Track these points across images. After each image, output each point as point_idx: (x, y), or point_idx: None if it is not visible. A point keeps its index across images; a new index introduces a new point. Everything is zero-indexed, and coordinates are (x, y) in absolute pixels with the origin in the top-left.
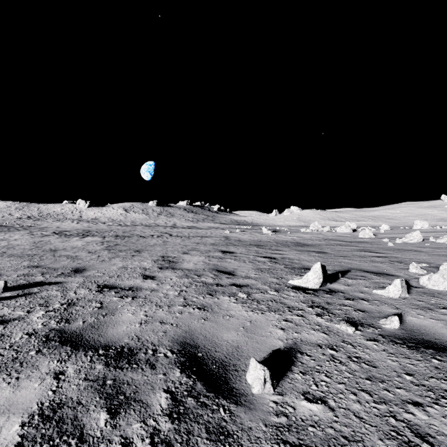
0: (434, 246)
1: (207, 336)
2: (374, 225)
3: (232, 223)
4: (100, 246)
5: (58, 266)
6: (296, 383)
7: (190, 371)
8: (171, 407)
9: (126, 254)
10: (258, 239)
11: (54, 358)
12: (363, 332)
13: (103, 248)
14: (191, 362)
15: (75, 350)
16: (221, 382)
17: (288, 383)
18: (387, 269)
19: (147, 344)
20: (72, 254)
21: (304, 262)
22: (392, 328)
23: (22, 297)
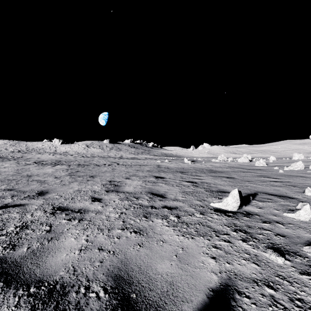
0: None
1: (141, 267)
2: (262, 157)
3: (162, 155)
4: (65, 172)
5: (27, 189)
6: None
7: None
8: None
9: (83, 179)
10: (181, 167)
11: None
12: (292, 262)
13: (67, 174)
14: (124, 308)
15: (6, 288)
16: None
17: None
18: (286, 192)
19: (81, 279)
20: (42, 179)
21: (219, 186)
22: None
23: None
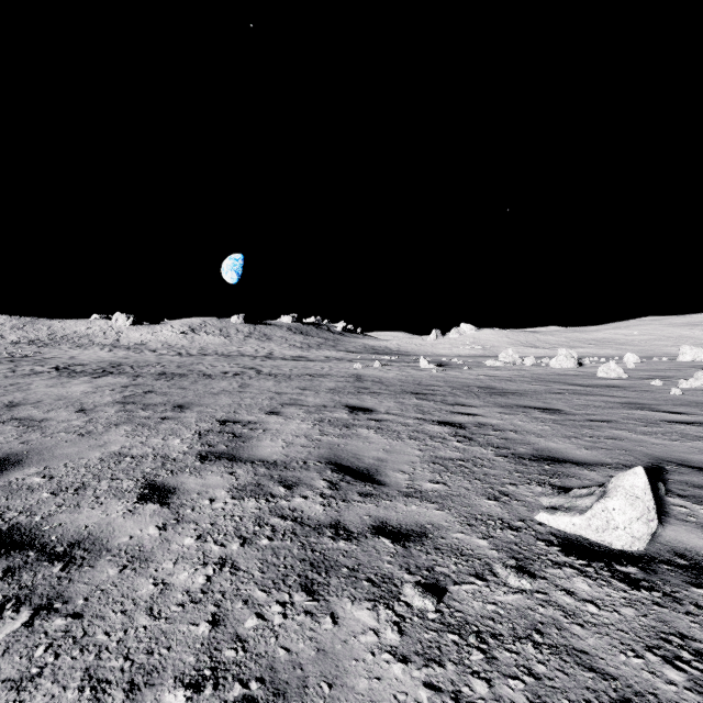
0: None
1: None
2: (599, 355)
3: (365, 352)
4: (114, 394)
5: None
6: None
7: None
8: None
9: (151, 415)
10: (414, 381)
11: None
12: None
13: (117, 399)
14: None
15: None
16: None
17: None
18: None
19: None
20: (40, 415)
21: (535, 439)
22: None
23: None
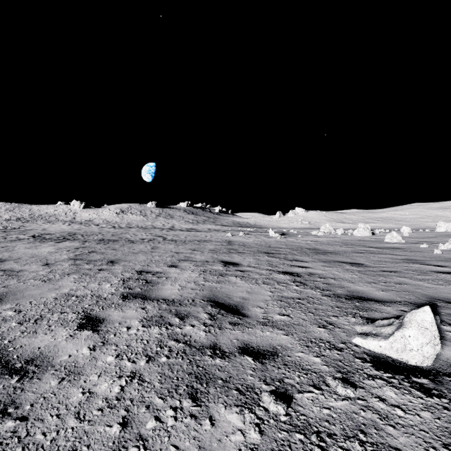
0: None
1: None
2: (384, 228)
3: (234, 225)
4: (69, 254)
5: None
6: None
7: None
8: None
9: (92, 267)
10: (266, 244)
11: None
12: None
13: (70, 257)
14: None
15: None
16: None
17: None
18: None
19: None
20: (18, 268)
21: (347, 284)
22: None
23: None
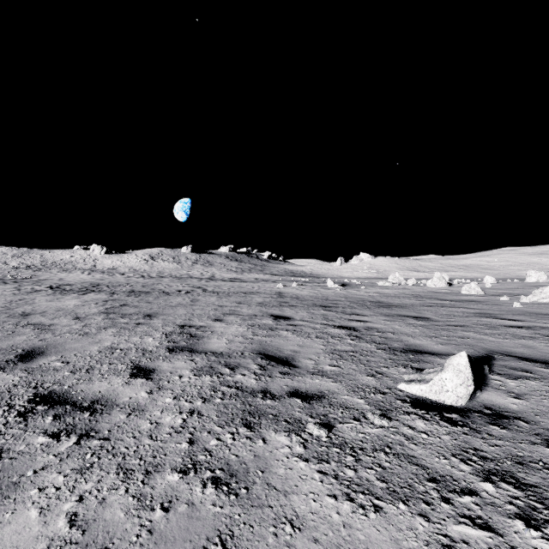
0: None
1: None
2: (467, 277)
3: (286, 275)
4: (99, 307)
5: (4, 345)
6: None
7: None
8: None
9: (129, 321)
10: (323, 297)
11: None
12: None
13: (101, 310)
14: None
15: None
16: None
17: None
18: None
19: None
20: (48, 321)
21: (406, 338)
22: None
23: None
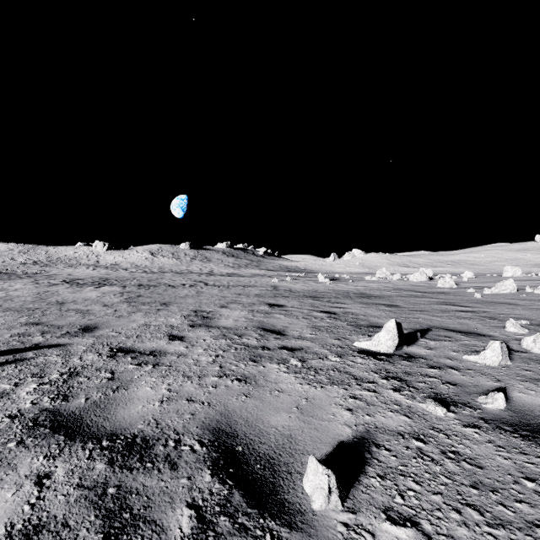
0: (533, 298)
1: (248, 420)
2: (453, 272)
3: (281, 270)
4: (118, 297)
5: (63, 323)
6: (373, 493)
7: (225, 473)
8: (196, 532)
9: (150, 308)
10: (313, 290)
11: (40, 453)
12: (458, 414)
13: (122, 300)
14: (227, 460)
15: (70, 441)
16: (268, 491)
17: (362, 493)
18: (477, 327)
19: (167, 432)
20: (83, 308)
21: (372, 319)
22: (495, 409)
23: (11, 364)
